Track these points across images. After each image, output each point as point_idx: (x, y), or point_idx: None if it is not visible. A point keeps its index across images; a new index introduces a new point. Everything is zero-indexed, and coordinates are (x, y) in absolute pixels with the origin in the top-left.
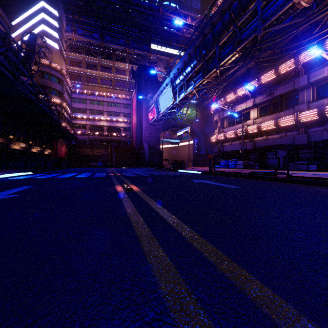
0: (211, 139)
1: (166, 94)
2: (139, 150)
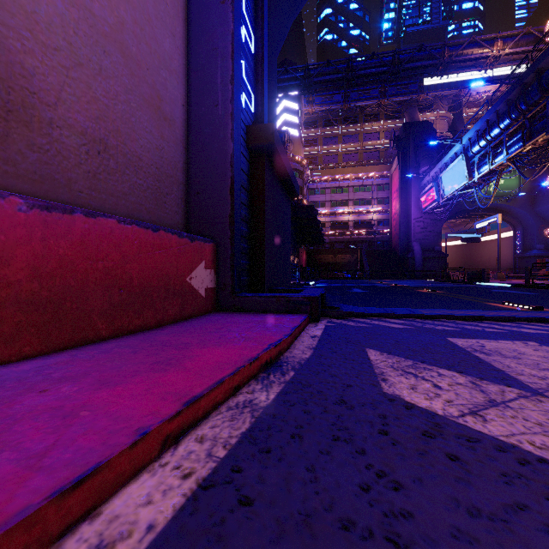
0: (544, 234)
1: (454, 169)
2: (404, 253)
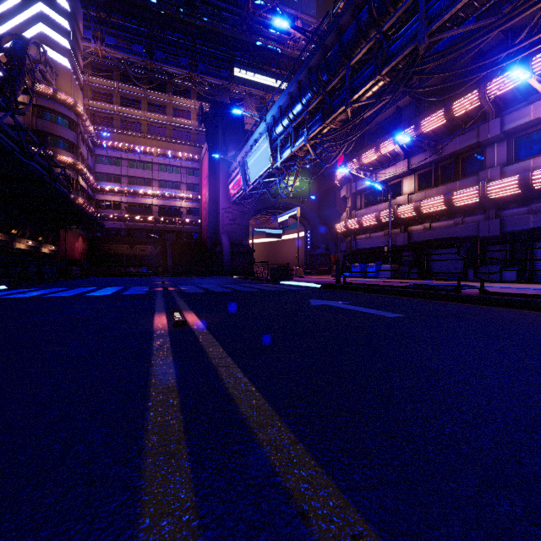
0: (336, 229)
1: (259, 150)
2: (214, 247)
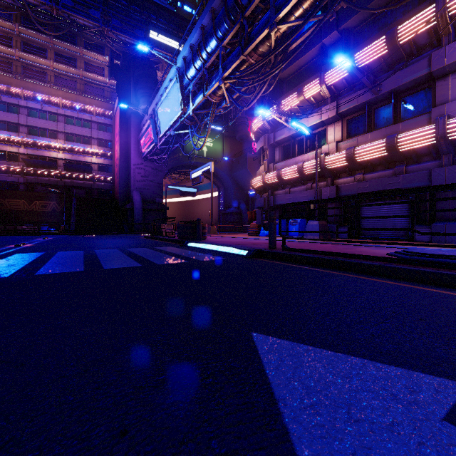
0: (252, 184)
1: (169, 97)
2: (125, 204)
